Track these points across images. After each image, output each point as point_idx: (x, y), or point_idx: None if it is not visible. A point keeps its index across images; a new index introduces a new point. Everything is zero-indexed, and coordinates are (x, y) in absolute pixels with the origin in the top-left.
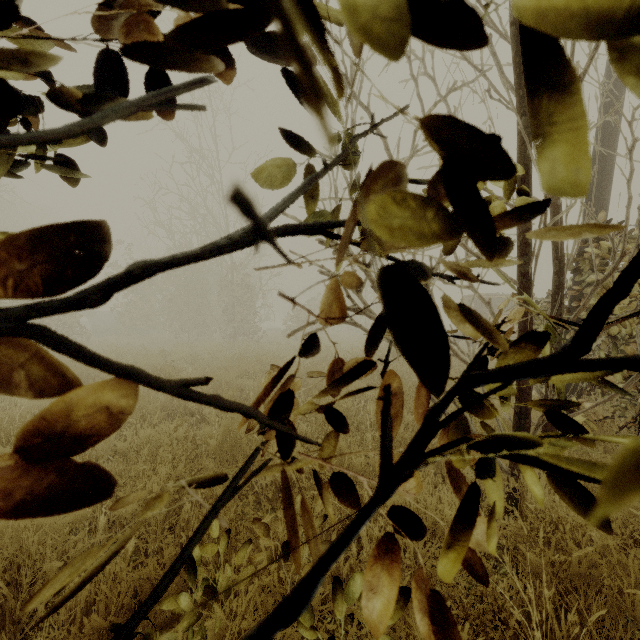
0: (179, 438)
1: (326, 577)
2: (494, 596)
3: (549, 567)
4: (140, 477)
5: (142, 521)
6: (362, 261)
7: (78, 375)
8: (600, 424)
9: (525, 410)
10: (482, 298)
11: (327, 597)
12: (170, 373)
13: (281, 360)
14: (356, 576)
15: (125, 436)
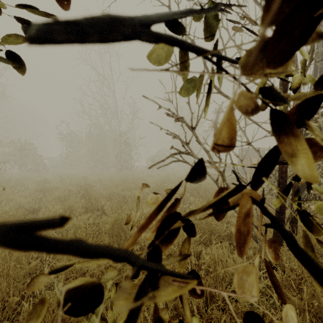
0: (90, 223)
1: (171, 306)
2: (271, 322)
3: (305, 306)
4: None
5: (68, 271)
6: (191, 125)
7: (40, 189)
8: (320, 217)
9: (282, 210)
10: (254, 148)
11: (171, 317)
12: (87, 188)
13: (145, 181)
14: (192, 318)
15: None
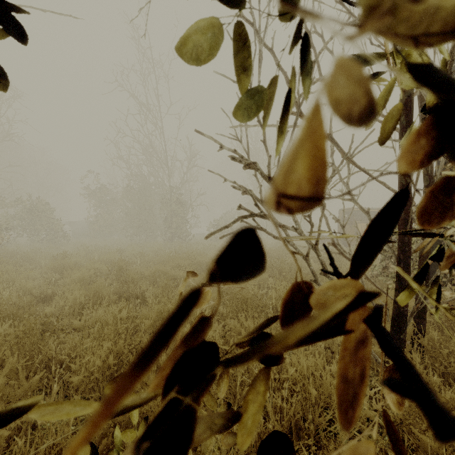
0: (123, 318)
1: None
2: None
3: (442, 449)
4: (87, 351)
5: (88, 388)
6: (268, 175)
7: (56, 267)
8: None
9: None
10: (362, 208)
11: None
12: (122, 266)
13: (204, 256)
14: None
15: (80, 316)
